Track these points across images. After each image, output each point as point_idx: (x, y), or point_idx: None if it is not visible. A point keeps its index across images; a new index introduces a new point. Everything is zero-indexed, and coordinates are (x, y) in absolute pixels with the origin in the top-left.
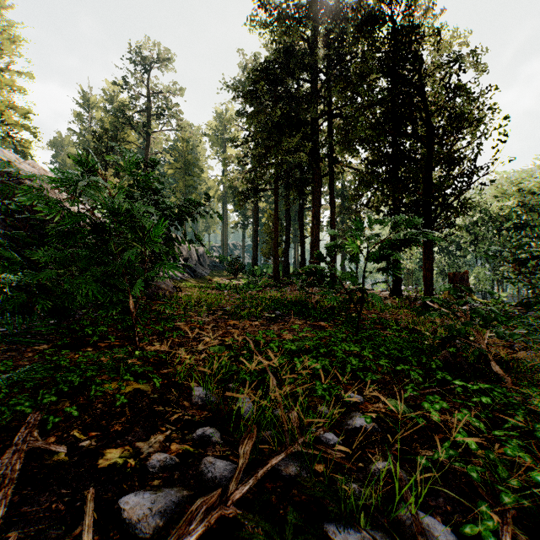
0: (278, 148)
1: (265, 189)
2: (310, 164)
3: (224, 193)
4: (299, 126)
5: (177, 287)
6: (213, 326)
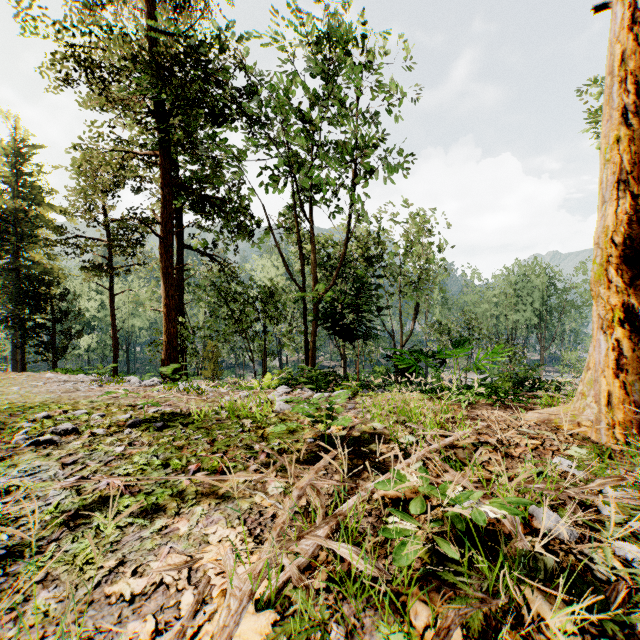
0: None
1: None
2: None
3: None
4: None
5: None
6: None
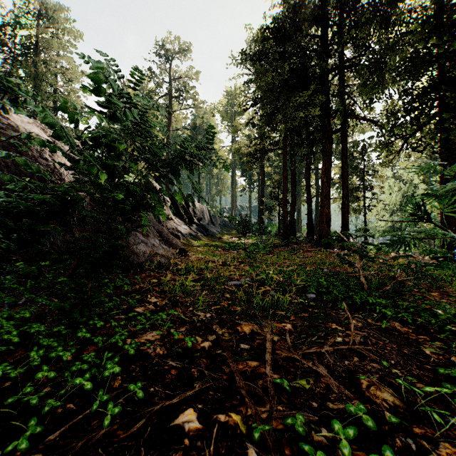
0: (288, 105)
1: (273, 149)
2: (320, 121)
3: (232, 161)
4: (309, 80)
5: (183, 249)
6: (213, 343)
